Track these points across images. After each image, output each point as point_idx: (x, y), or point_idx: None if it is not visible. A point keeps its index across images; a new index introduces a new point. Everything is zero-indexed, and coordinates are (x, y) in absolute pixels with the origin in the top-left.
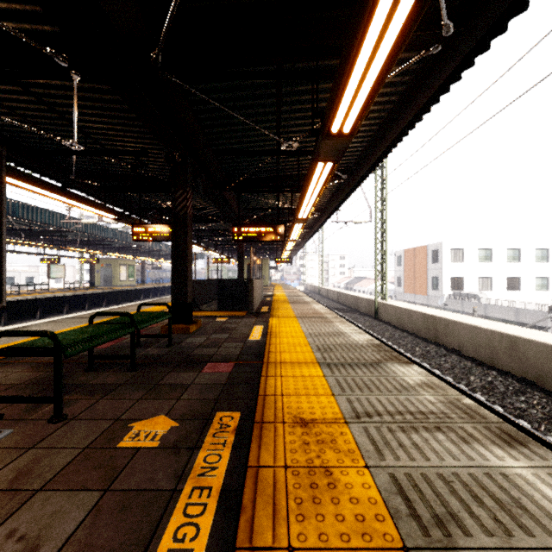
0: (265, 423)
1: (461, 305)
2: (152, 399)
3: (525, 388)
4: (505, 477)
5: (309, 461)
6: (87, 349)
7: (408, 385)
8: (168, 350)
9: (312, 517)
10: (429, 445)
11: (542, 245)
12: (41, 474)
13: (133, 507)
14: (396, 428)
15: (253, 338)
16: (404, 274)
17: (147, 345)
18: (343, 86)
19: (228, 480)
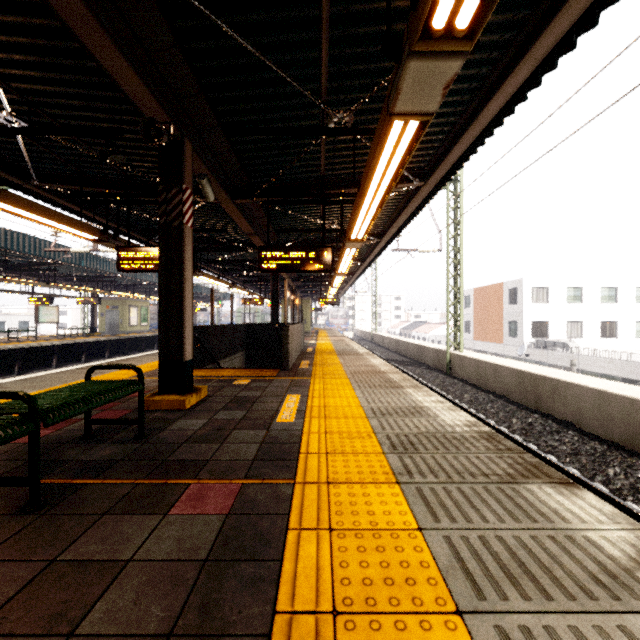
0: None
1: (547, 356)
2: (1, 636)
3: None
4: None
5: None
6: None
7: (615, 563)
8: (133, 448)
9: None
10: None
11: None
12: None
13: None
14: None
15: (282, 419)
16: (473, 318)
17: (103, 435)
18: None
19: None
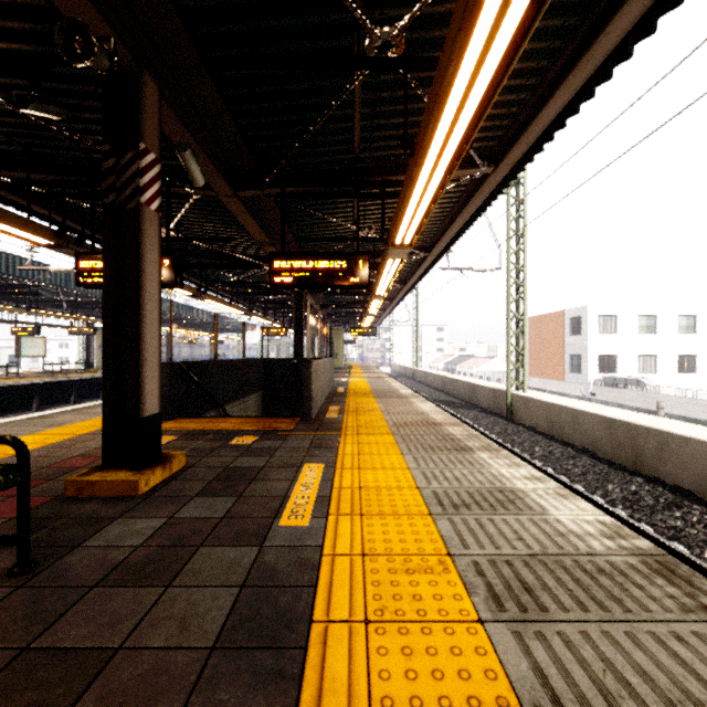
0: None
1: (617, 395)
2: None
3: None
4: None
5: None
6: None
7: None
8: None
9: None
10: None
11: None
12: None
13: None
14: None
15: (290, 519)
16: (529, 351)
17: None
18: None
19: None
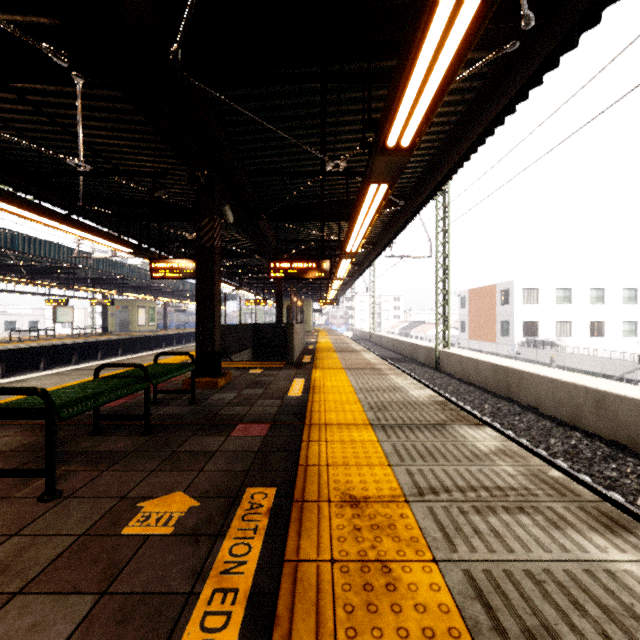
0: (306, 502)
1: (536, 354)
2: (168, 471)
3: (616, 453)
4: (611, 575)
5: (361, 552)
6: (88, 410)
7: (481, 452)
8: (191, 409)
9: (367, 631)
10: (512, 531)
11: (629, 284)
12: (22, 571)
13: (136, 617)
14: (469, 508)
15: (292, 394)
16: (469, 318)
17: (165, 402)
18: (402, 88)
19: (260, 580)
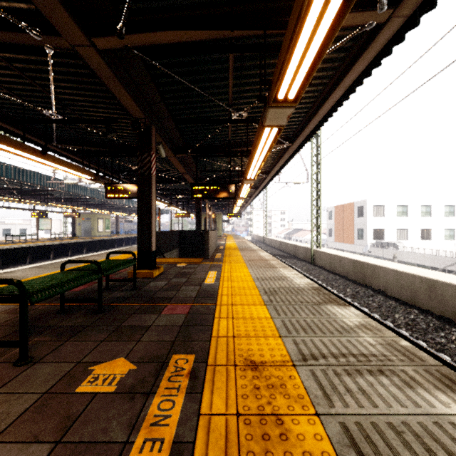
0: (217, 366)
1: (383, 252)
2: (114, 341)
3: (444, 325)
4: (455, 426)
5: (260, 407)
6: (54, 295)
7: (348, 326)
8: (133, 293)
9: None
10: (375, 390)
11: (449, 202)
12: None
13: None
14: (341, 371)
15: (208, 282)
16: (334, 226)
17: (115, 288)
18: (290, 54)
19: (181, 430)
